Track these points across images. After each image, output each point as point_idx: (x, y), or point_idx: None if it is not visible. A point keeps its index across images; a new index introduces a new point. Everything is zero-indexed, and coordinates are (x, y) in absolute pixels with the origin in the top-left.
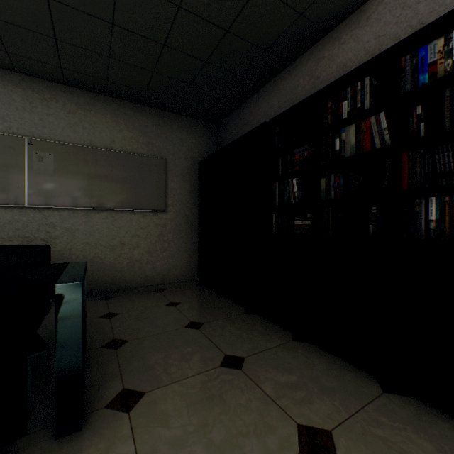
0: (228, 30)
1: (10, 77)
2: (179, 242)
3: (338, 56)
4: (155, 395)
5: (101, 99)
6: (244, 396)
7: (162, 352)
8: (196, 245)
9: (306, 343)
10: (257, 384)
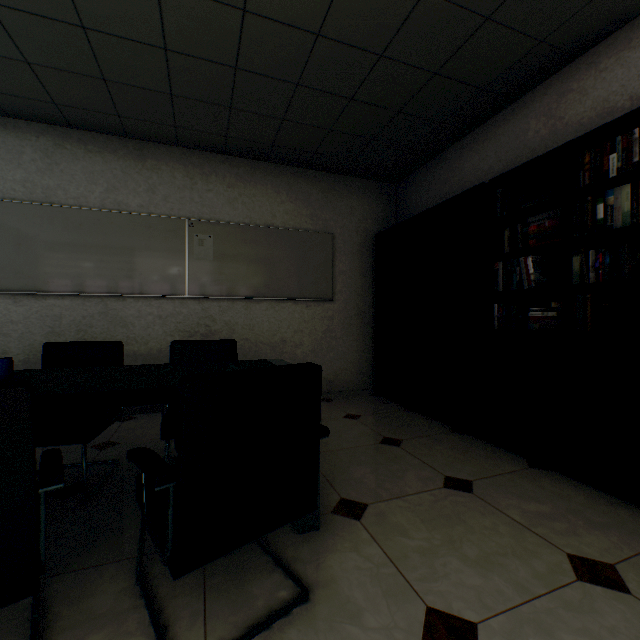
0: (437, 72)
1: (172, 153)
2: (349, 340)
3: (594, 88)
4: (380, 508)
5: (260, 167)
6: (487, 519)
7: (366, 467)
8: (369, 343)
9: (550, 472)
10: (498, 509)
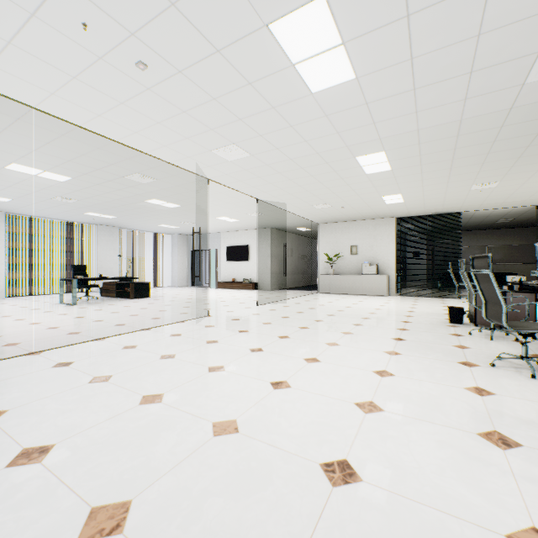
0: None
1: (482, 232)
2: None
3: None
4: None
5: (508, 230)
6: None
7: None
8: None
9: None
10: None
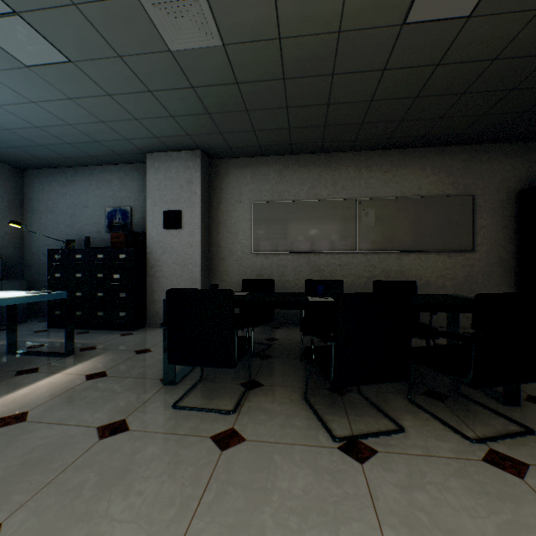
0: None
1: (347, 156)
2: (489, 285)
3: None
4: None
5: (409, 153)
6: None
7: None
8: (511, 288)
9: None
10: None
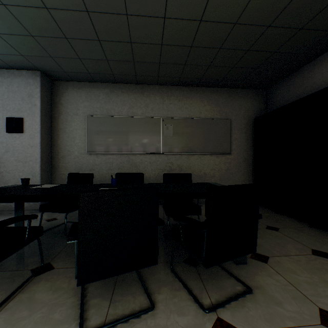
0: (302, 28)
1: (155, 88)
2: (239, 174)
3: None
4: (276, 259)
5: (194, 89)
6: None
7: (261, 239)
8: (250, 176)
9: None
10: None
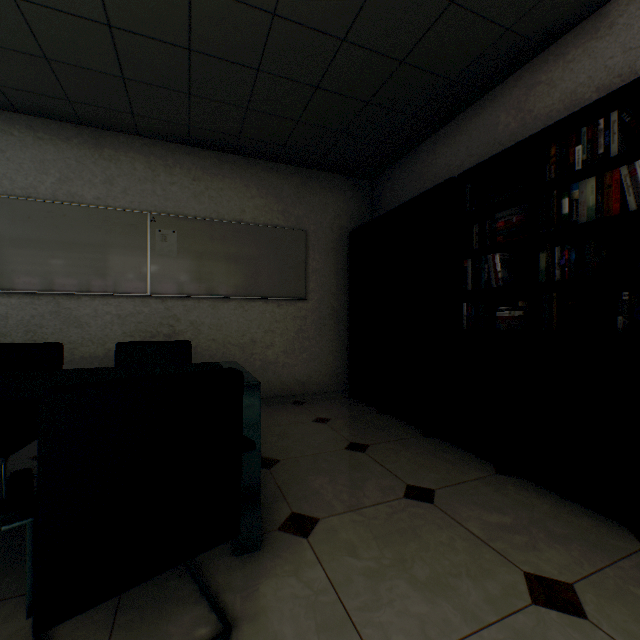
0: (403, 60)
1: (132, 143)
2: (323, 341)
3: (562, 80)
4: (332, 522)
5: (229, 160)
6: (444, 533)
7: (326, 476)
8: (344, 344)
9: (516, 478)
10: (458, 521)
